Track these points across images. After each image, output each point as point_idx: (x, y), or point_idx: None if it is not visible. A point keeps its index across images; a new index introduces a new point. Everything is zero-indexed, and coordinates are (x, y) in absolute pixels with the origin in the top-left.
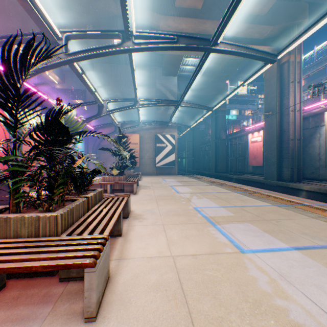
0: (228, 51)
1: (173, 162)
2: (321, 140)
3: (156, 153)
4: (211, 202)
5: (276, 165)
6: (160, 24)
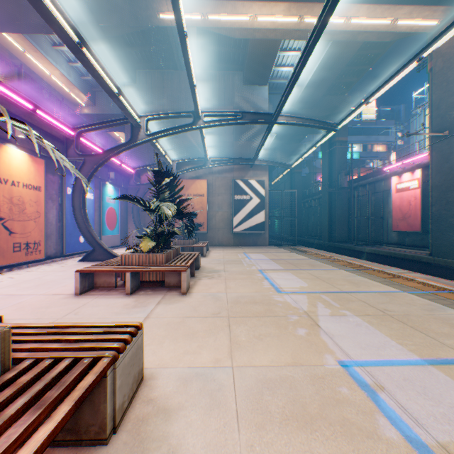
0: None
1: (261, 224)
2: None
3: (234, 210)
4: (377, 332)
5: None
6: None
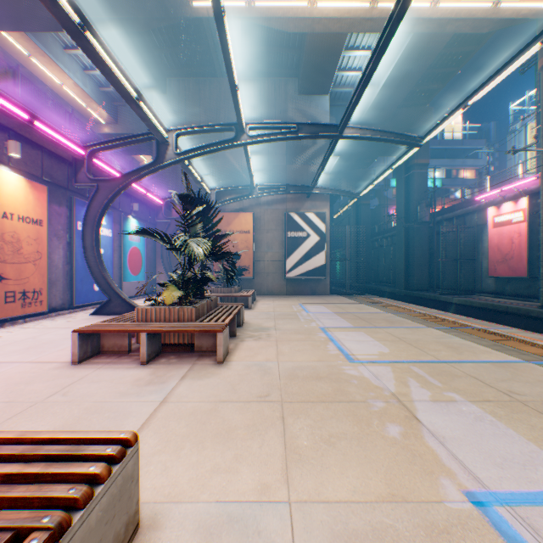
0: None
1: (321, 268)
2: None
3: (287, 251)
4: (512, 433)
5: None
6: None
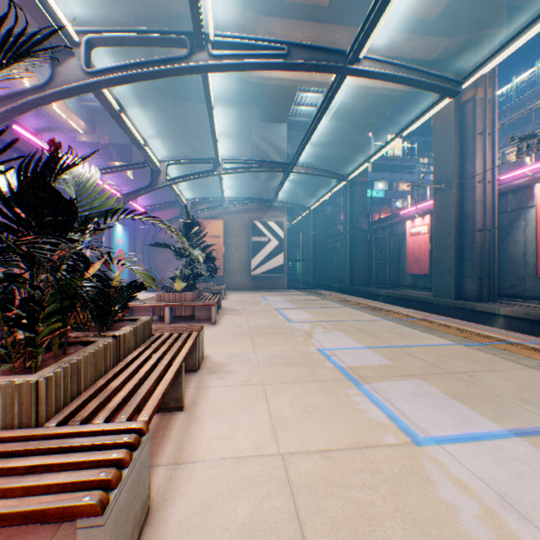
0: (378, 73)
1: (280, 267)
2: (528, 232)
3: (252, 253)
4: (348, 338)
5: (453, 273)
6: (258, 32)
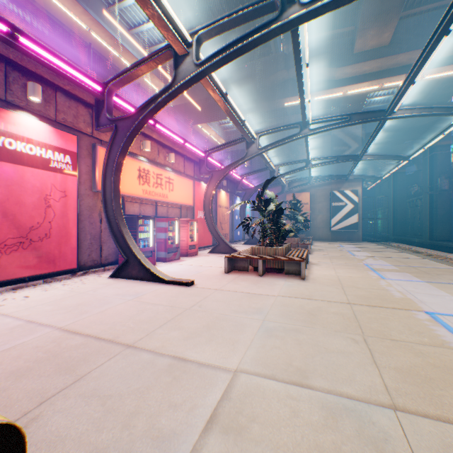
0: (407, 116)
1: (354, 225)
2: None
3: (331, 214)
4: (385, 262)
5: None
6: (334, 76)
